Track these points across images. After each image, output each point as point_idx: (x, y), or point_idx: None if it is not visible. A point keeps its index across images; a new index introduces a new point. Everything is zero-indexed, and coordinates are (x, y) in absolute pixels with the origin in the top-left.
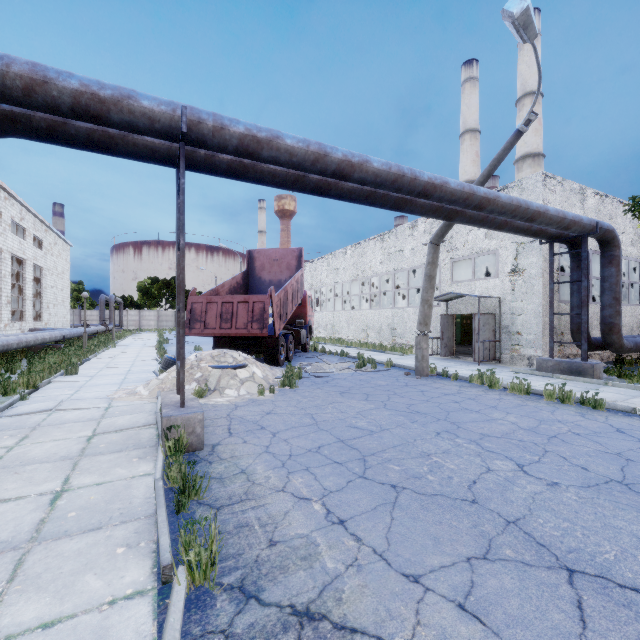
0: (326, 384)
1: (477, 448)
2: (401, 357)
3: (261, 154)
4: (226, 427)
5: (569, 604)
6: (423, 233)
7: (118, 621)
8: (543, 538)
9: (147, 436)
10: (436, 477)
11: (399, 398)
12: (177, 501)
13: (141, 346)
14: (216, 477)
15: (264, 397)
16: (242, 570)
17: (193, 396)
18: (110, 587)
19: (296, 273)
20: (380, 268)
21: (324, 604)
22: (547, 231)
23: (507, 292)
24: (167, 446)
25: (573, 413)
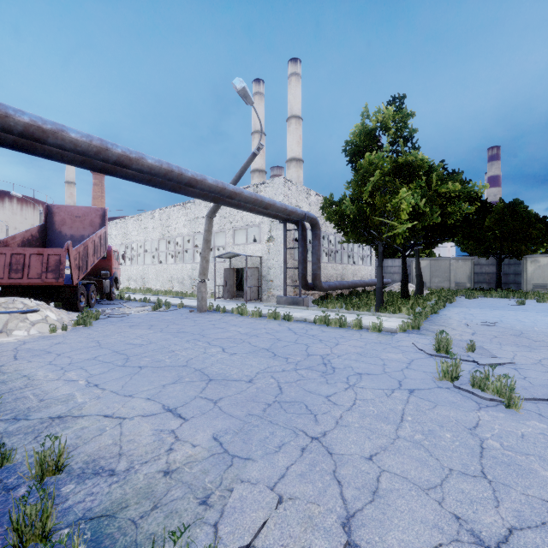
0: (120, 322)
1: (206, 345)
2: (196, 301)
3: (47, 141)
4: (12, 355)
5: (200, 389)
6: None
7: None
8: (209, 372)
9: None
10: (171, 359)
11: (175, 325)
12: None
13: None
14: None
15: (56, 334)
16: (16, 412)
17: None
18: None
19: (99, 230)
20: (183, 230)
21: (70, 412)
22: (281, 216)
23: (265, 253)
24: None
25: (276, 324)
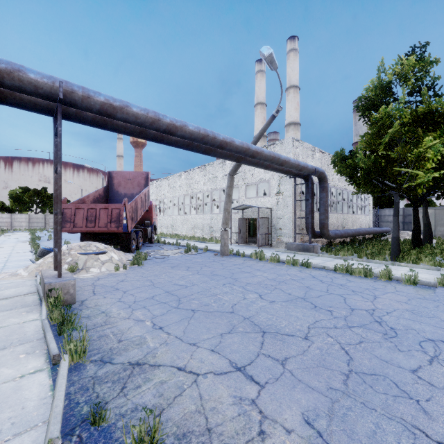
0: (163, 262)
1: (242, 289)
2: (215, 245)
3: (116, 115)
4: (91, 290)
5: (258, 343)
6: (229, 167)
7: (27, 382)
8: (258, 322)
9: (31, 300)
10: (217, 304)
11: (207, 268)
12: (59, 328)
13: (15, 242)
14: (85, 316)
15: (119, 272)
16: (102, 353)
17: (67, 271)
18: (19, 371)
19: (144, 189)
20: (203, 187)
21: (146, 359)
22: (292, 171)
23: (275, 205)
24: (49, 302)
25: (296, 270)
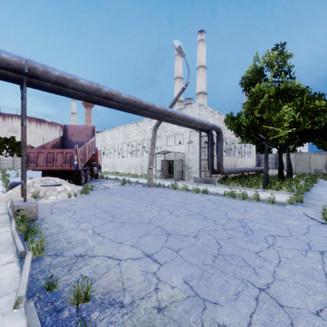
0: (104, 192)
1: (159, 209)
2: (144, 179)
3: (68, 85)
4: (49, 211)
5: (164, 240)
6: (155, 123)
7: (2, 269)
8: (166, 228)
9: (3, 218)
10: (139, 218)
11: (136, 195)
12: (25, 235)
13: None
14: (44, 228)
15: (71, 198)
16: (56, 250)
17: (31, 197)
18: None
19: (91, 138)
20: (136, 138)
21: (87, 252)
22: (198, 127)
23: (187, 151)
24: (17, 219)
25: (198, 196)
